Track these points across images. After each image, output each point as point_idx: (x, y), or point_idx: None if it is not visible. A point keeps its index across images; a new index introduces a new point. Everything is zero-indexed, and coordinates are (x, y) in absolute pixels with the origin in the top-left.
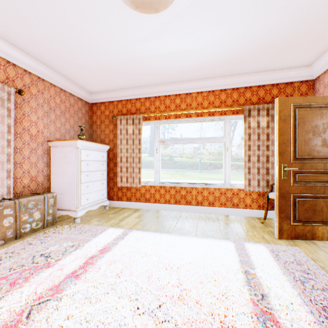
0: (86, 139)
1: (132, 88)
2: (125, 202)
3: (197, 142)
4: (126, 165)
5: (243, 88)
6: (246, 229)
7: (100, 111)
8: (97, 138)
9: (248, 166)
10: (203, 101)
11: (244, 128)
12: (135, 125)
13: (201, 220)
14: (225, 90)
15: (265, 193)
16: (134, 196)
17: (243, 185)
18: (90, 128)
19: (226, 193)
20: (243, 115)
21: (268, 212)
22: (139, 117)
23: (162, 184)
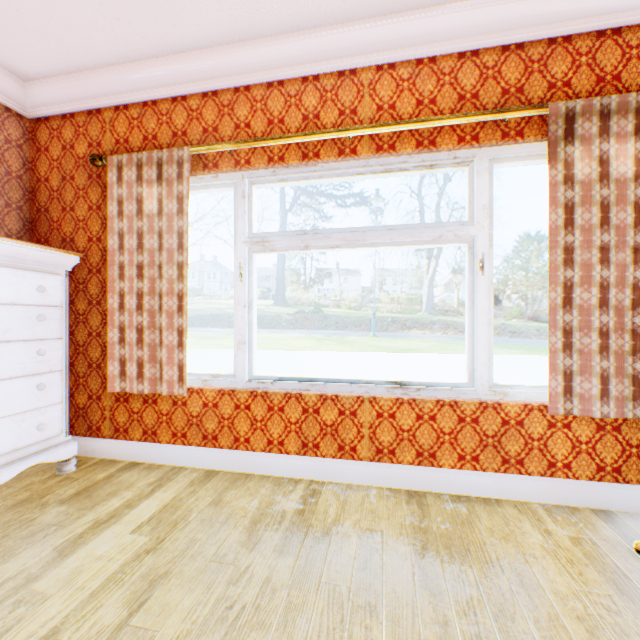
0: (11, 233)
1: (156, 59)
2: (139, 445)
3: (375, 242)
4: (138, 322)
5: (542, 45)
6: (612, 619)
7: (59, 145)
8: (52, 231)
9: (565, 323)
10: (397, 96)
11: (549, 183)
12: (165, 185)
13: (396, 540)
14: (475, 56)
15: (624, 422)
16: (166, 423)
17: (539, 390)
18: (31, 202)
19: (481, 421)
20: (538, 143)
21: (635, 493)
22: (180, 155)
23: (260, 385)
